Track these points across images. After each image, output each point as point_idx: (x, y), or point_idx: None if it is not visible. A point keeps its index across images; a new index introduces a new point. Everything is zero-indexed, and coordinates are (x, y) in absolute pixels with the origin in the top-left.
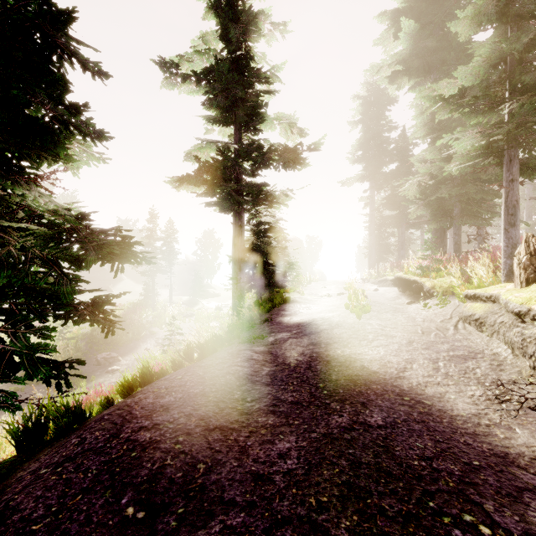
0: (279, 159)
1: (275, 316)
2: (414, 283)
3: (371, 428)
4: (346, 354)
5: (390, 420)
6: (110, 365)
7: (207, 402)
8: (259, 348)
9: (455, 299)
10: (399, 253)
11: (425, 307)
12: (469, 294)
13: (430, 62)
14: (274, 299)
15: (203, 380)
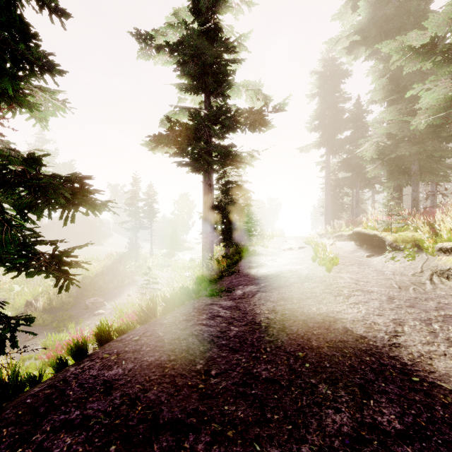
0: (245, 120)
1: (242, 268)
2: (372, 237)
3: (388, 438)
4: (323, 312)
5: (409, 419)
6: (96, 309)
7: (161, 376)
8: (226, 303)
9: (421, 252)
10: (352, 211)
11: (389, 260)
12: (444, 247)
13: (386, 31)
14: (241, 252)
15: (162, 344)
